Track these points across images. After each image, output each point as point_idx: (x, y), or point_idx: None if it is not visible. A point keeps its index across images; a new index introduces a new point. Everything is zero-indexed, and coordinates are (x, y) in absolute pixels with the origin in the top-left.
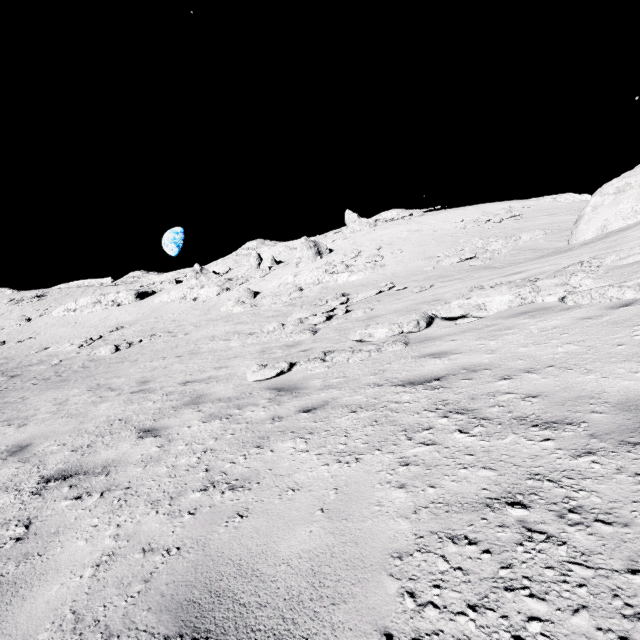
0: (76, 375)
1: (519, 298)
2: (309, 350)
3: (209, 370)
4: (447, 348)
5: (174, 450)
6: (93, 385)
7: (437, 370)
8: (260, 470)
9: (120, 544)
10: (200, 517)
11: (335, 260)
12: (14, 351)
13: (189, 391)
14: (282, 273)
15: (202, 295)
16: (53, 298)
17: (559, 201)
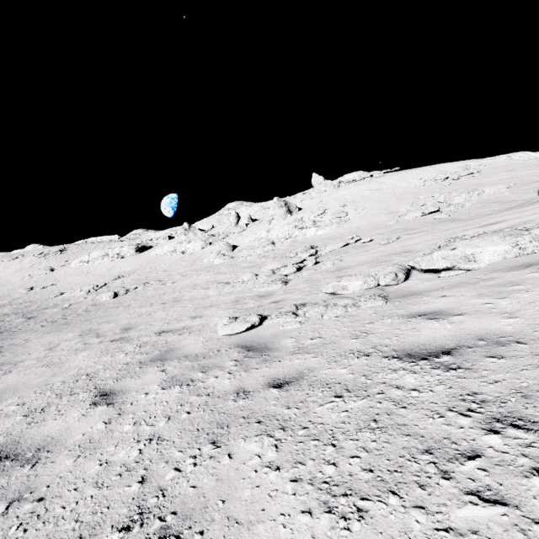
0: (78, 318)
1: (516, 248)
2: (280, 301)
3: (185, 319)
4: (441, 306)
5: (118, 431)
6: (86, 330)
7: (440, 337)
8: (209, 498)
9: None
10: None
11: (303, 217)
12: (38, 295)
13: (161, 343)
14: (257, 229)
15: (189, 249)
16: (72, 252)
17: (514, 159)
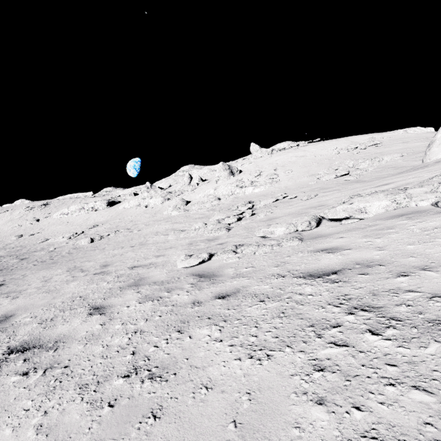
0: (63, 259)
1: (395, 203)
2: (224, 243)
3: (151, 257)
4: (337, 244)
5: (112, 329)
6: (71, 267)
7: (333, 264)
8: (178, 358)
9: (39, 439)
10: (117, 411)
11: (243, 178)
12: (27, 241)
13: (134, 274)
14: (206, 187)
15: (151, 203)
16: (54, 206)
17: (409, 133)
